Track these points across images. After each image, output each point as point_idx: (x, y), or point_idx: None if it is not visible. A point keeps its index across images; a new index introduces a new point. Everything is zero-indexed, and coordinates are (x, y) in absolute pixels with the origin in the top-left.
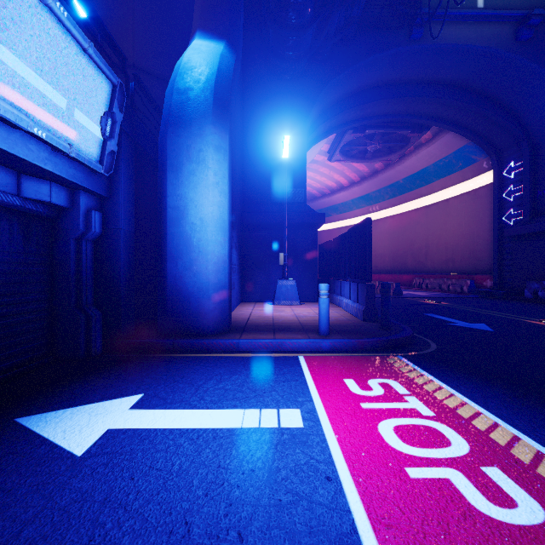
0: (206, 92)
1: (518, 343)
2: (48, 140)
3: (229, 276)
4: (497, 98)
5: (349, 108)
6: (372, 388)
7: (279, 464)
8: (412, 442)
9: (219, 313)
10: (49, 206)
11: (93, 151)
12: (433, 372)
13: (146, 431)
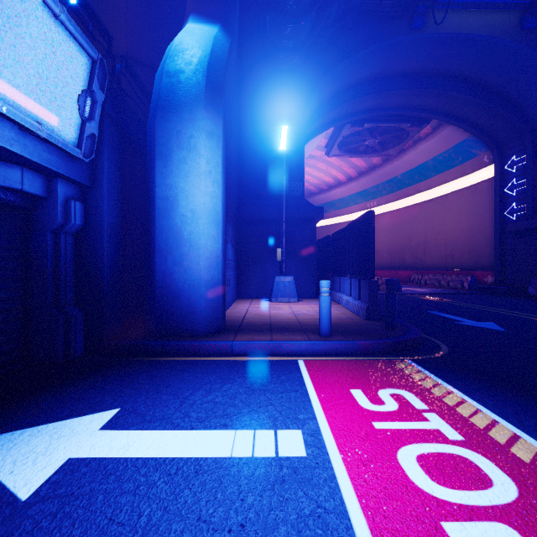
0: (198, 74)
1: (536, 345)
2: (11, 115)
3: (223, 272)
4: (500, 90)
5: (348, 101)
6: (384, 402)
7: (277, 515)
8: (443, 480)
9: (212, 312)
10: (22, 195)
11: (69, 133)
12: (451, 380)
13: (114, 461)
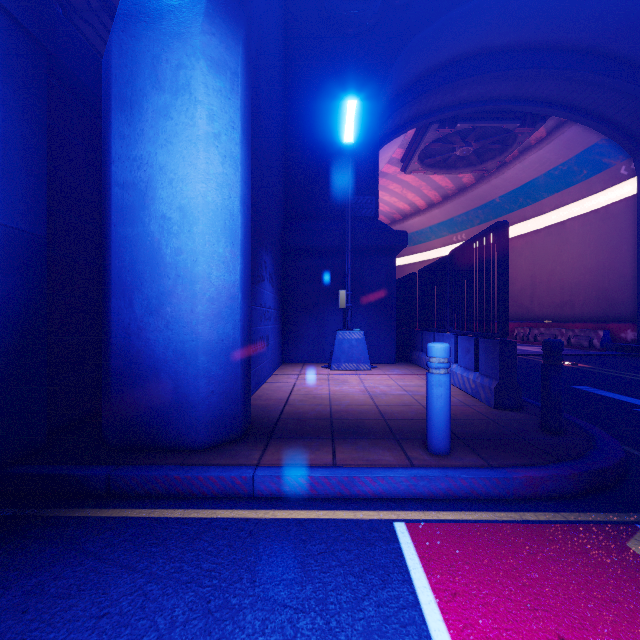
0: None
1: None
2: None
3: (245, 326)
4: None
5: (437, 86)
6: None
7: None
8: None
9: (220, 403)
10: None
11: None
12: None
13: None
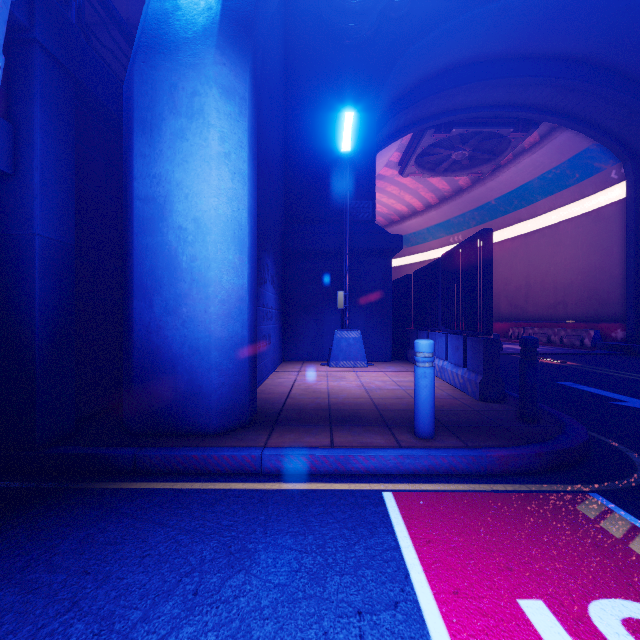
0: None
1: None
2: None
3: (251, 325)
4: None
5: (432, 94)
6: None
7: None
8: None
9: (230, 394)
10: None
11: None
12: None
13: None
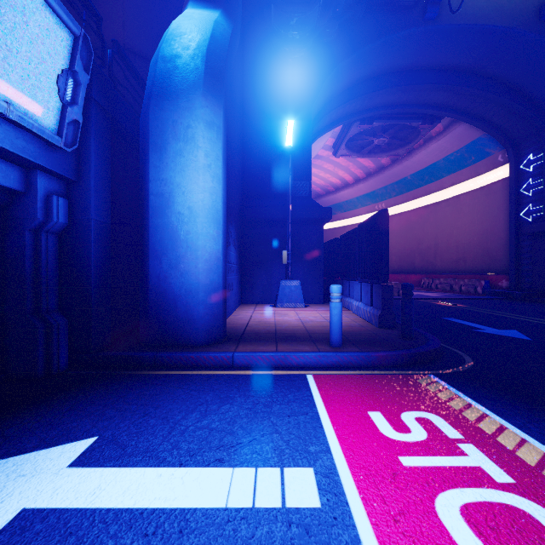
0: (196, 59)
1: None
2: None
3: (224, 276)
4: (516, 85)
5: (357, 97)
6: (409, 428)
7: None
8: None
9: (211, 320)
10: None
11: (47, 117)
12: (483, 401)
13: (77, 514)
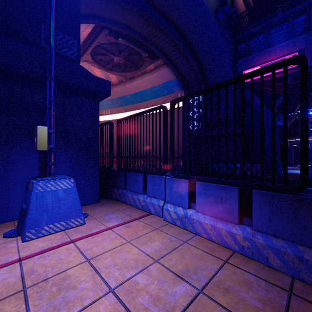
0: None
1: None
2: None
3: None
4: (196, 53)
5: None
6: None
7: None
8: None
9: None
10: None
11: None
12: None
13: None
